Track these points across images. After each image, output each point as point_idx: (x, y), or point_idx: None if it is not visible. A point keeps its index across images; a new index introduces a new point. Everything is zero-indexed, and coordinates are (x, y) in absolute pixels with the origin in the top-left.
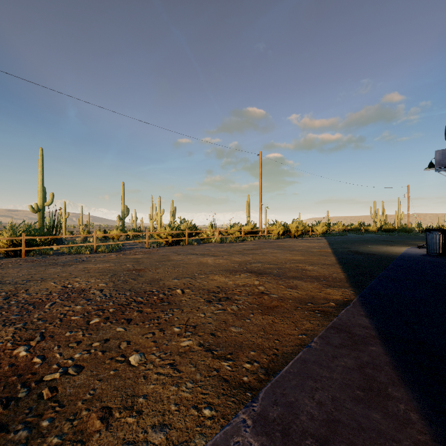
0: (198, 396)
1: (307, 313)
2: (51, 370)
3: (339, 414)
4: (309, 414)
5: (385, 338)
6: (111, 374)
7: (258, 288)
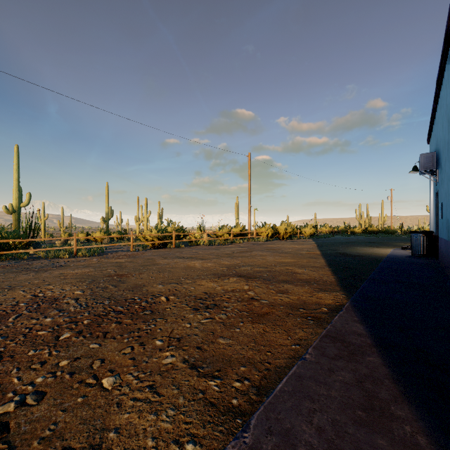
0: (180, 427)
1: (300, 320)
2: (5, 400)
3: (341, 442)
4: (307, 444)
5: (382, 346)
6: (78, 402)
7: (247, 293)
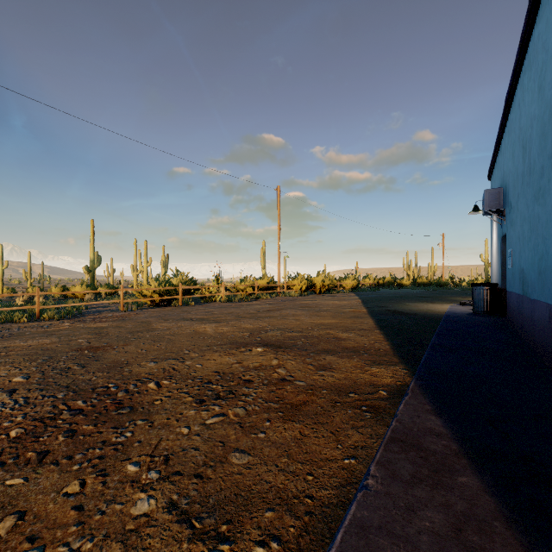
0: None
1: (351, 412)
2: None
3: None
4: None
5: (474, 454)
6: None
7: (277, 371)
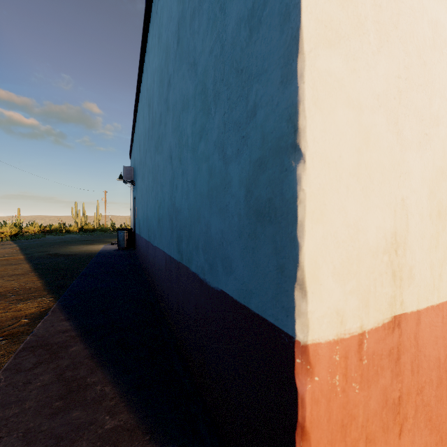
0: None
1: None
2: None
3: (34, 445)
4: None
5: (85, 333)
6: None
7: None
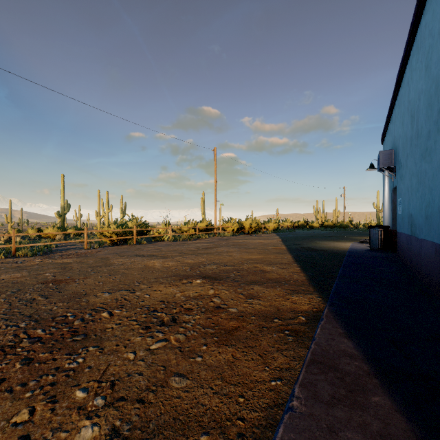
0: None
1: (276, 336)
2: None
3: None
4: None
5: (383, 374)
6: None
7: (213, 300)
